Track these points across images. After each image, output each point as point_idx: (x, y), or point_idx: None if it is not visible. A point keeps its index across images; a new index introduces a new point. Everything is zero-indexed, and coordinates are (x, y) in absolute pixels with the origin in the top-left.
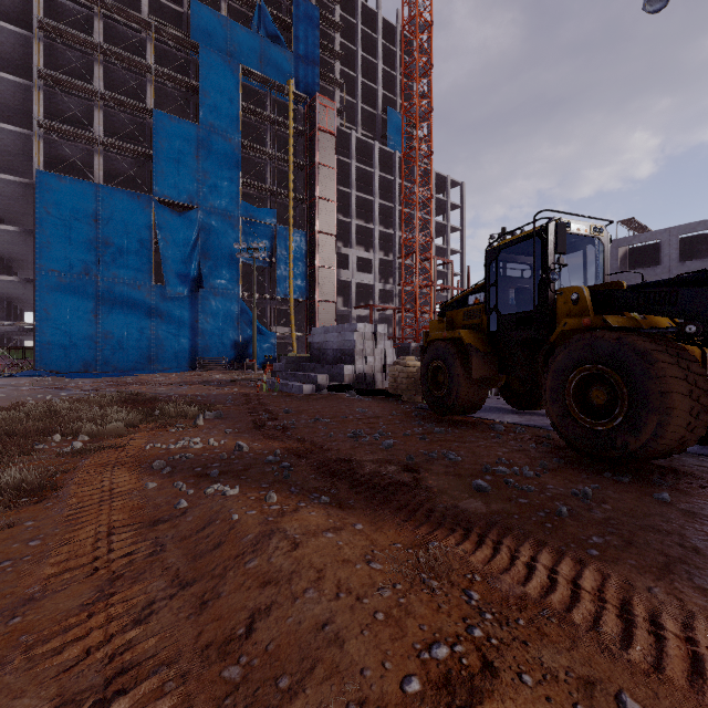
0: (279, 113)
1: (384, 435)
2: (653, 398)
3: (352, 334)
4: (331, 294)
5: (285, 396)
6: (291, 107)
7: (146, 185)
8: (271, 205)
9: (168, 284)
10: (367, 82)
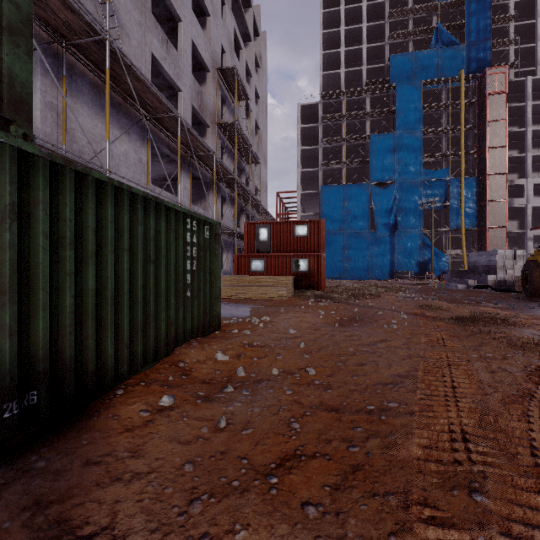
0: (452, 95)
1: (482, 299)
2: None
3: (494, 257)
4: (501, 221)
5: (447, 289)
6: (462, 90)
7: (366, 177)
8: (445, 164)
9: (378, 230)
10: None
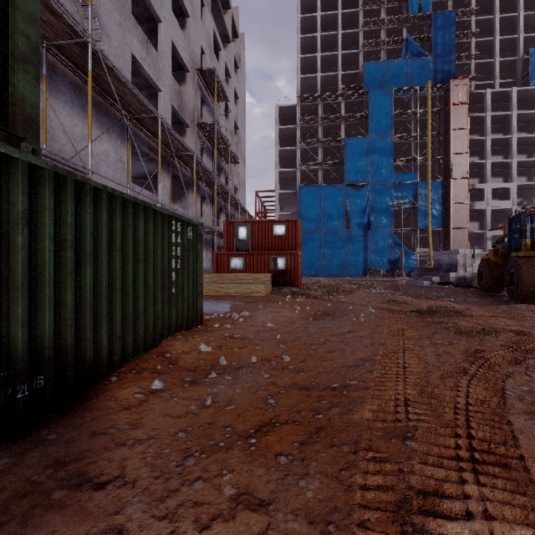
0: (420, 103)
1: (443, 294)
2: (519, 278)
3: (456, 255)
4: (463, 223)
5: (414, 286)
6: (429, 99)
7: (341, 178)
8: (414, 168)
9: (352, 229)
10: (506, 37)
